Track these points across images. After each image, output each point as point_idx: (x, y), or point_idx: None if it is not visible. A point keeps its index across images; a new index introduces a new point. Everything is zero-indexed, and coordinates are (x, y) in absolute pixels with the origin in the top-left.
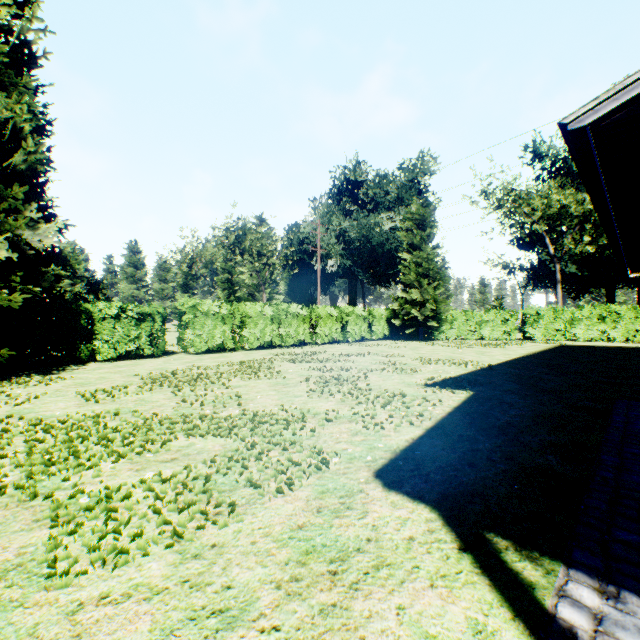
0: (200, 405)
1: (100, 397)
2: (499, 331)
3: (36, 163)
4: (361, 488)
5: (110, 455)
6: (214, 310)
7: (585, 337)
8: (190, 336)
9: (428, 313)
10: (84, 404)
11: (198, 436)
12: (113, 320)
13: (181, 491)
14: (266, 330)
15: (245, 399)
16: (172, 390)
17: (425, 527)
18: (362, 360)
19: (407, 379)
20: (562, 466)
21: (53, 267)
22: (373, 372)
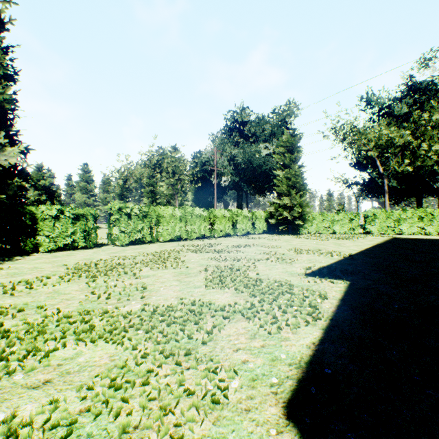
0: (106, 298)
1: (18, 289)
2: (346, 227)
3: (3, 102)
4: None
5: None
6: (135, 212)
7: (408, 232)
8: (116, 232)
9: (296, 214)
10: None
11: (89, 341)
12: (53, 219)
13: None
14: (176, 227)
15: (149, 290)
16: (87, 281)
17: None
18: (249, 250)
19: (289, 268)
20: None
21: (16, 180)
22: (259, 261)
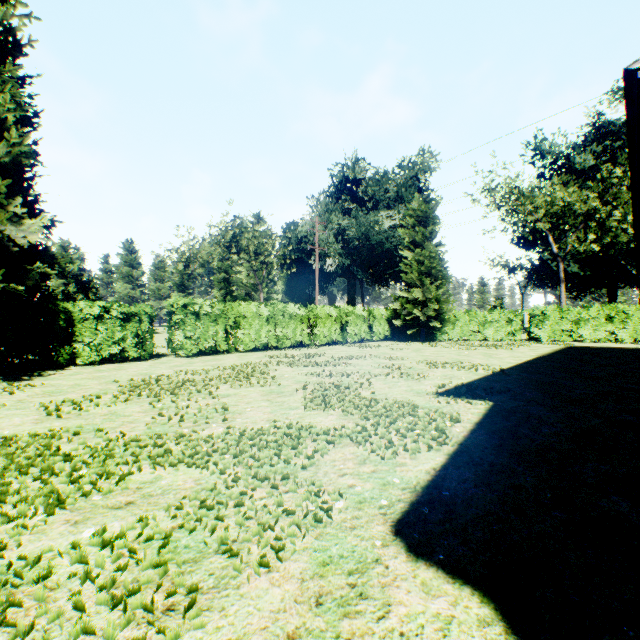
0: (179, 421)
1: (65, 410)
2: (503, 332)
3: (20, 156)
4: (377, 555)
5: (46, 498)
6: (206, 310)
7: (592, 338)
8: (180, 337)
9: (430, 313)
10: (43, 419)
11: (168, 466)
12: (95, 321)
13: (123, 565)
14: (262, 331)
15: (232, 412)
16: (150, 401)
17: (480, 638)
18: (364, 363)
19: (415, 386)
20: (638, 514)
21: (38, 265)
22: (377, 378)
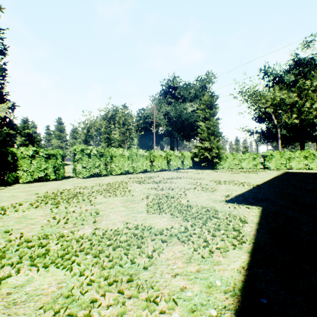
0: (64, 223)
1: None
2: (251, 164)
3: None
4: None
5: None
6: (94, 152)
7: (296, 167)
8: (79, 167)
9: (214, 154)
10: None
11: (42, 266)
12: (30, 158)
13: None
14: (125, 164)
15: (101, 215)
16: (51, 207)
17: None
18: (180, 182)
19: (212, 196)
20: None
21: (5, 128)
22: (189, 190)
